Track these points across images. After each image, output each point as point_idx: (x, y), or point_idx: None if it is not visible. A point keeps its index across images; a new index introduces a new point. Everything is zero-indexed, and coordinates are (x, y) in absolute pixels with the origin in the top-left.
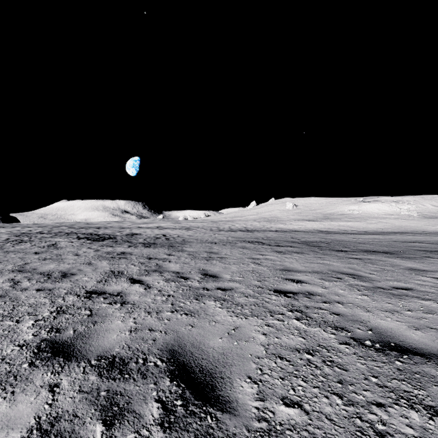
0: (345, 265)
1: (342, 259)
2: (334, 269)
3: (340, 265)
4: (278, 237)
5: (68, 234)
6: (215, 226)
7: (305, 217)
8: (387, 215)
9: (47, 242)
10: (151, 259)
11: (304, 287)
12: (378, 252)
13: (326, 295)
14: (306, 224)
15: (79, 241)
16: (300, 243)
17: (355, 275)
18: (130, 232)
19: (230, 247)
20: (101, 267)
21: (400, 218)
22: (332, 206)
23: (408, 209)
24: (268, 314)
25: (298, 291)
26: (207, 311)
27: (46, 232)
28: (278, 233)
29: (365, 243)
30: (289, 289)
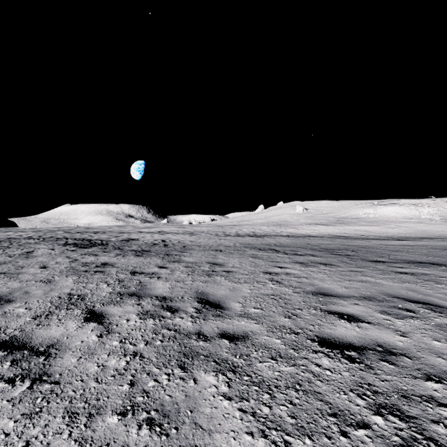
0: (400, 285)
1: (388, 273)
2: (389, 292)
3: (394, 285)
4: (293, 243)
5: (57, 239)
6: (221, 230)
7: (317, 222)
8: (406, 219)
9: (24, 249)
10: (136, 273)
11: (367, 333)
12: (426, 263)
13: (417, 354)
14: (320, 229)
15: (63, 248)
16: (322, 250)
17: (430, 304)
18: (127, 237)
19: (238, 256)
20: (59, 288)
21: (420, 222)
22: (346, 209)
23: (428, 212)
24: (333, 425)
25: (362, 344)
26: (197, 412)
27: (35, 237)
28: (291, 238)
29: (398, 250)
30: (343, 336)
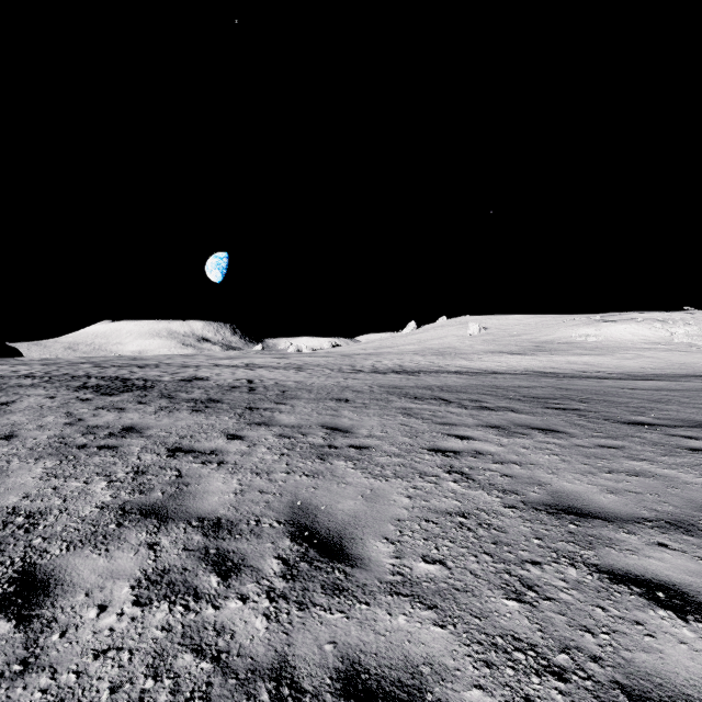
0: None
1: (678, 453)
2: None
3: None
4: (470, 385)
5: (72, 378)
6: (348, 363)
7: (503, 348)
8: (650, 345)
9: (1, 398)
10: (178, 452)
11: None
12: None
13: None
14: (509, 360)
15: (72, 394)
16: (525, 400)
17: None
18: (191, 374)
19: (378, 411)
20: (0, 493)
21: (674, 349)
22: (549, 329)
23: (685, 333)
24: None
25: None
26: None
27: (38, 374)
28: (465, 376)
29: (662, 400)
30: (700, 690)
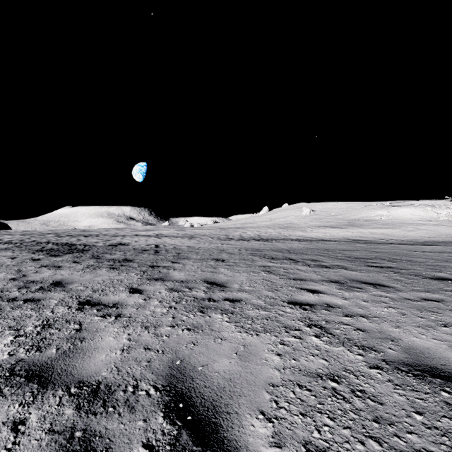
0: None
1: None
2: None
3: None
4: (308, 249)
5: (35, 244)
6: (224, 233)
7: (326, 224)
8: (424, 221)
9: None
10: (86, 305)
11: None
12: None
13: None
14: (331, 232)
15: (29, 255)
16: (350, 260)
17: None
18: (118, 241)
19: (246, 269)
20: None
21: (440, 225)
22: (356, 211)
23: (447, 213)
24: None
25: None
26: None
27: (15, 241)
28: (303, 242)
29: (448, 260)
30: None
